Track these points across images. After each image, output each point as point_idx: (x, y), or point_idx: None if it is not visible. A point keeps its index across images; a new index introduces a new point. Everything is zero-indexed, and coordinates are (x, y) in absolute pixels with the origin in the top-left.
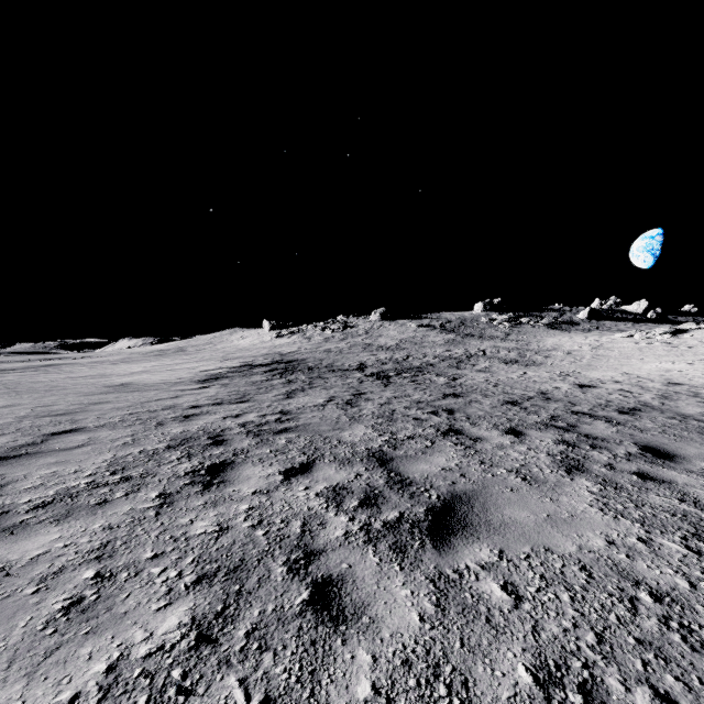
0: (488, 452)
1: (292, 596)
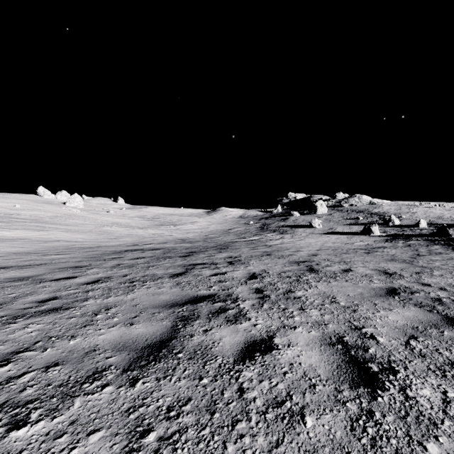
0: (37, 337)
1: (269, 292)
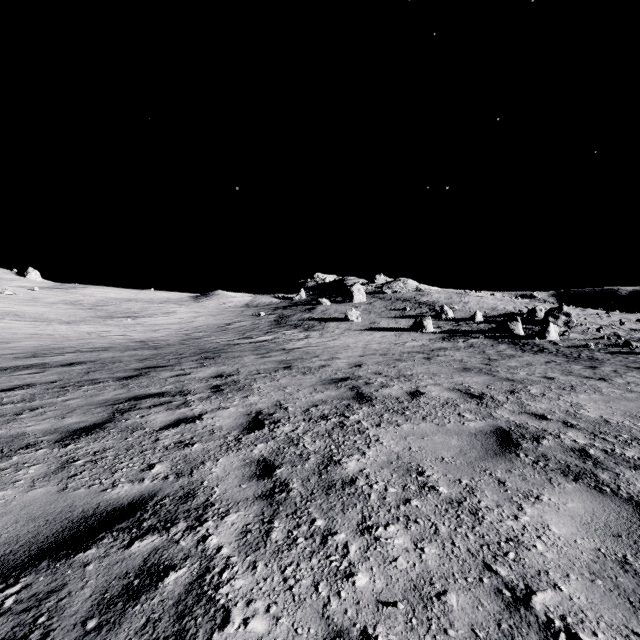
0: None
1: (287, 470)
